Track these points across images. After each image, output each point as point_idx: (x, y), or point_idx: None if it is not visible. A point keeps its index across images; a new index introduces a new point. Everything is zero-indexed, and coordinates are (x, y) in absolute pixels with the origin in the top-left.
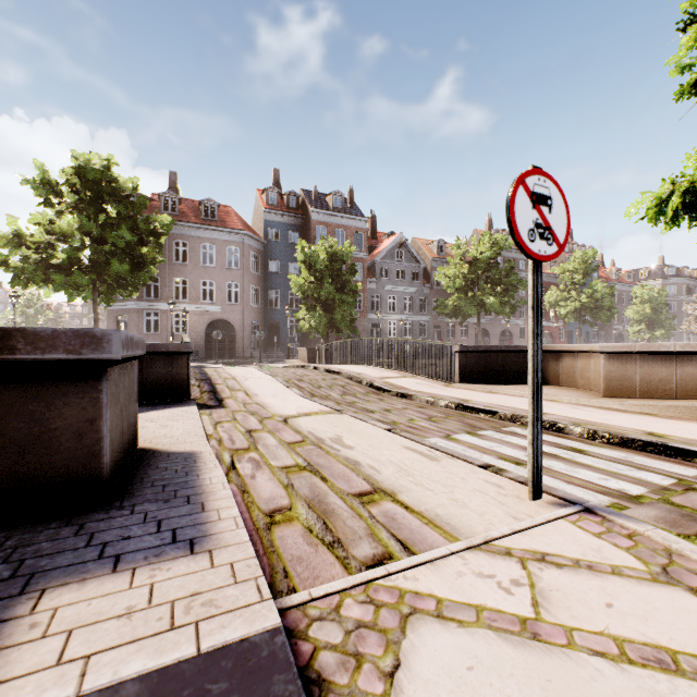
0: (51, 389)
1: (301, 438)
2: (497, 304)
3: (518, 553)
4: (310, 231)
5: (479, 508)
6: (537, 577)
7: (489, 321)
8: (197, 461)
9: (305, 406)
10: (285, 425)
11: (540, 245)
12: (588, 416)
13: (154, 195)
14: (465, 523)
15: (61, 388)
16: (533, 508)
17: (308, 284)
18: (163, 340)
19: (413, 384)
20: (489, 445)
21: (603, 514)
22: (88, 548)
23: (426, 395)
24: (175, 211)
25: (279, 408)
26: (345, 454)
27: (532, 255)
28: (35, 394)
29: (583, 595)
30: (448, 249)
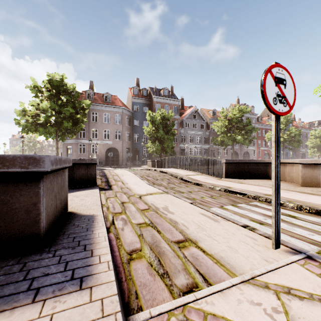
0: (13, 187)
1: (147, 207)
2: (242, 139)
3: (273, 287)
4: (153, 106)
5: (245, 253)
6: (288, 306)
7: (238, 147)
8: (94, 221)
9: (150, 189)
10: (140, 199)
11: (279, 106)
12: (295, 197)
13: (83, 91)
14: (238, 263)
15: (18, 186)
16: (276, 254)
17: (152, 131)
18: (87, 157)
19: (202, 179)
20: (244, 212)
21: (320, 261)
22: (24, 281)
23: (209, 184)
24: (92, 98)
25: (137, 190)
26: (170, 217)
27: (275, 112)
28: (4, 190)
29: None
30: (217, 114)
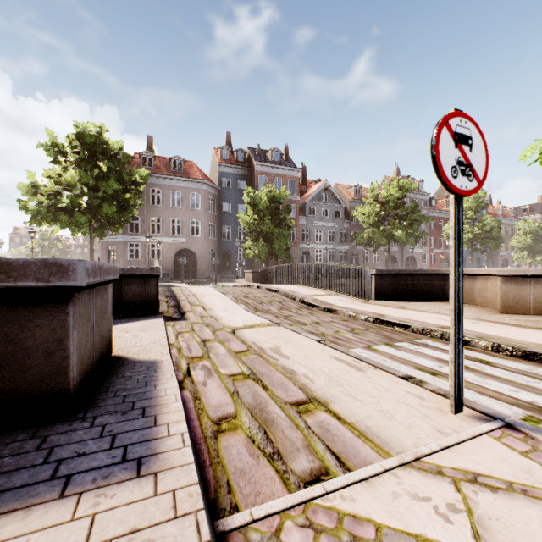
0: (24, 312)
1: (246, 348)
2: (403, 235)
3: (450, 473)
4: (255, 179)
5: (406, 420)
6: (473, 502)
7: (397, 249)
8: (157, 370)
9: (250, 319)
10: (233, 335)
11: (462, 181)
12: (490, 330)
13: (135, 154)
14: (394, 436)
15: (33, 311)
16: (456, 421)
17: (253, 221)
18: (142, 265)
19: (337, 301)
20: (406, 356)
21: (526, 431)
22: (44, 465)
23: (348, 310)
24: (151, 166)
25: (229, 321)
26: (283, 363)
27: (454, 190)
28: (9, 317)
29: (524, 526)
30: (363, 192)
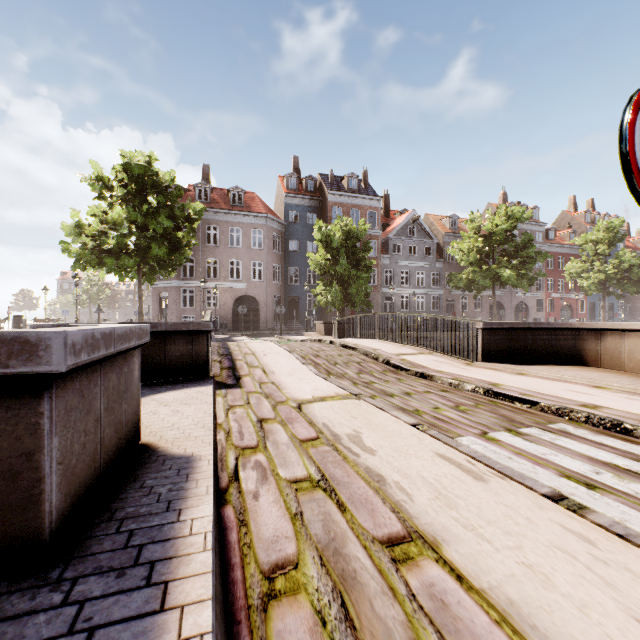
0: None
1: (314, 433)
2: (513, 277)
3: None
4: (327, 212)
5: (573, 590)
6: None
7: (503, 294)
8: (190, 476)
9: (320, 388)
10: (299, 413)
11: None
12: None
13: (190, 186)
14: (562, 629)
15: None
16: None
17: (325, 261)
18: (197, 314)
19: (431, 363)
20: (540, 452)
21: None
22: None
23: (448, 377)
24: (208, 199)
25: (294, 390)
26: (366, 462)
27: None
28: None
29: None
30: (460, 224)
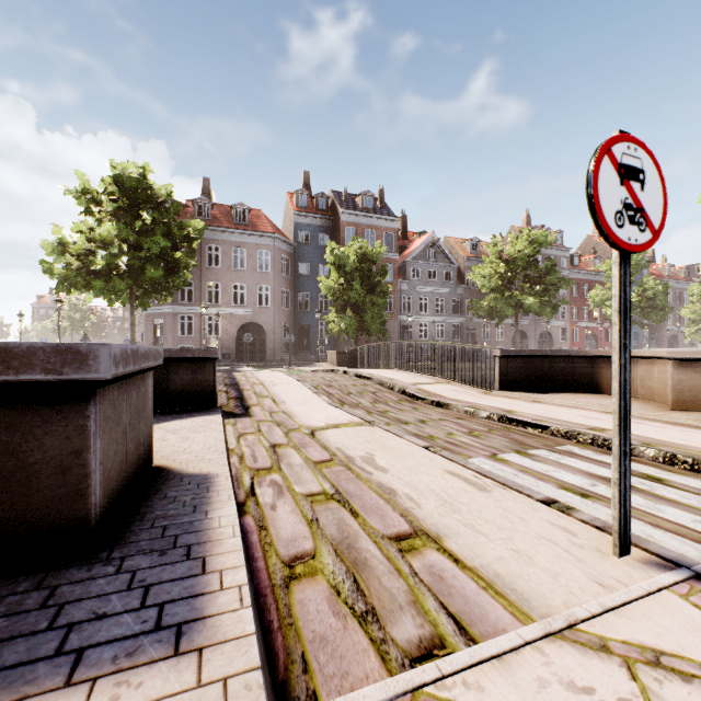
0: (29, 415)
1: (328, 456)
2: (536, 304)
3: (619, 649)
4: (340, 232)
5: (550, 565)
6: (657, 698)
7: (527, 322)
8: (210, 488)
9: (334, 416)
10: (312, 439)
11: (630, 231)
12: (659, 434)
13: (188, 201)
14: (535, 590)
15: (41, 414)
16: (622, 568)
17: (338, 286)
18: (197, 343)
19: (449, 392)
20: (544, 469)
21: None
22: (49, 633)
23: (464, 405)
24: (208, 217)
25: (306, 418)
26: (378, 479)
27: (619, 244)
28: (10, 422)
29: None
30: (482, 248)
